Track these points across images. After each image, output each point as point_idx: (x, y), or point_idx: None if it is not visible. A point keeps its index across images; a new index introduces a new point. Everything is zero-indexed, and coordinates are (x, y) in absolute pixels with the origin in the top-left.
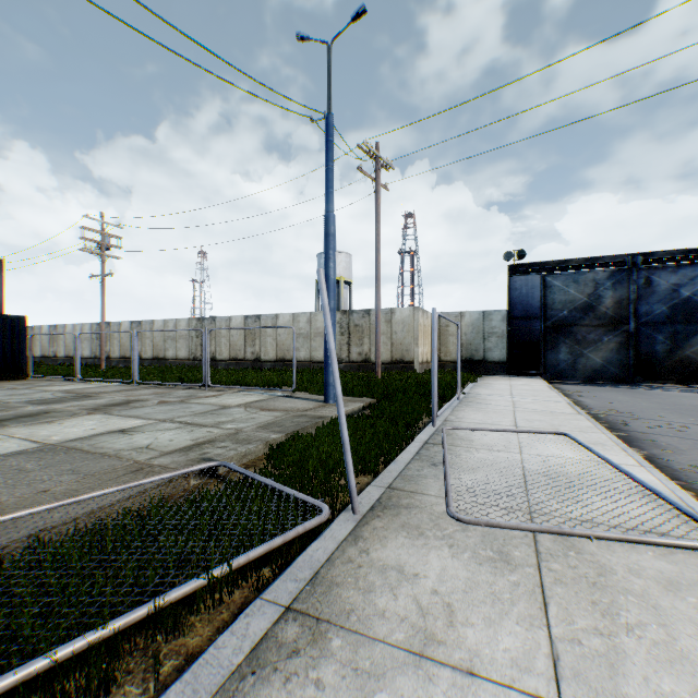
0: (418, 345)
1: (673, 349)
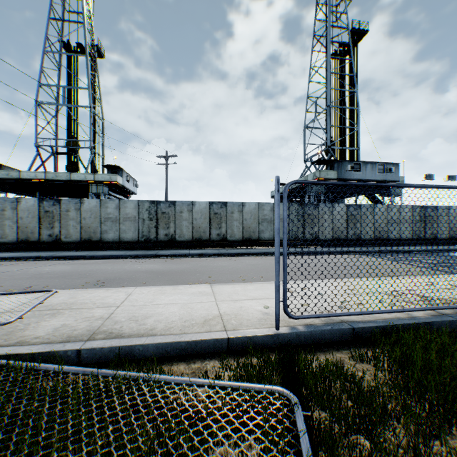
0: None
1: None
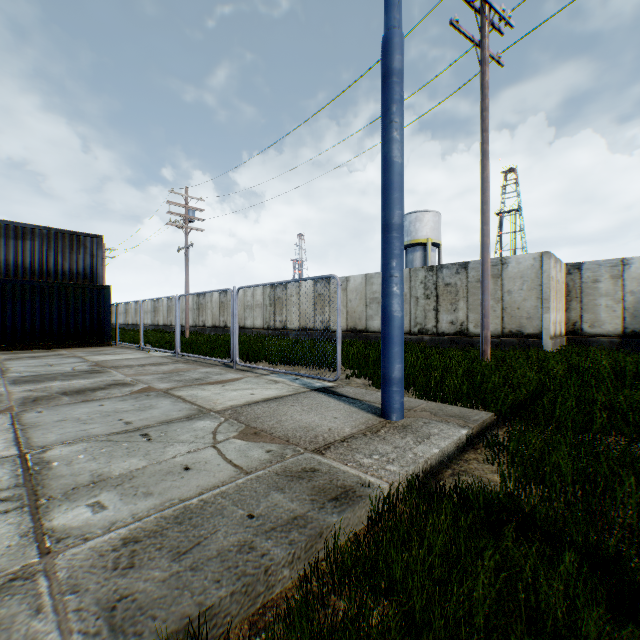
0: (548, 309)
1: None
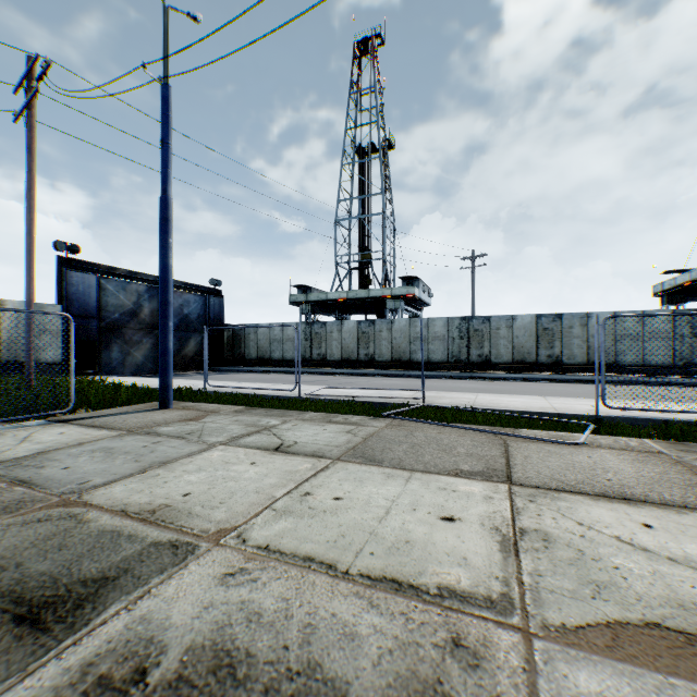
0: None
1: (181, 348)
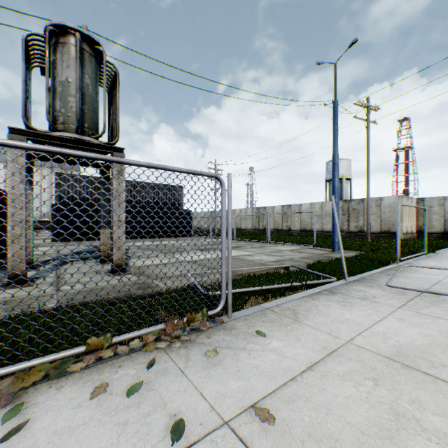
0: (401, 221)
1: None
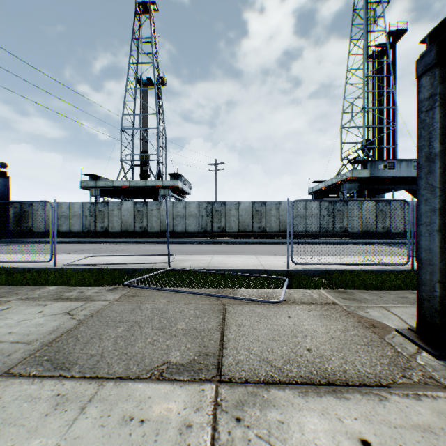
0: None
1: None
